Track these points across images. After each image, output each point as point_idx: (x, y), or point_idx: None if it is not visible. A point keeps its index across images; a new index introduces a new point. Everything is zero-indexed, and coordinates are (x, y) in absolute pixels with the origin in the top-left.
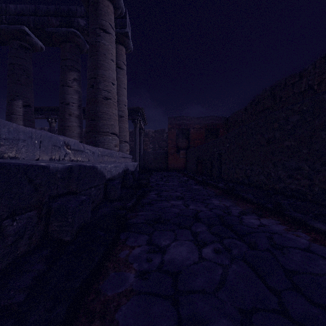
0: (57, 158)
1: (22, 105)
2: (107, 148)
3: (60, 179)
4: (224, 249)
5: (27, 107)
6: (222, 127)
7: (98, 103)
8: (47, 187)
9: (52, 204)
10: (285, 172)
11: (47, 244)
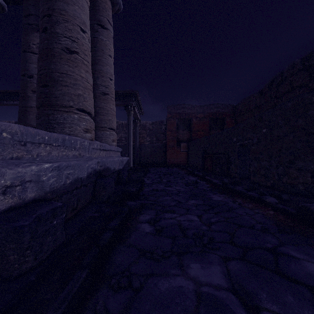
0: None
1: None
2: (70, 134)
3: None
4: None
5: None
6: (229, 116)
7: (53, 57)
8: None
9: None
10: None
11: None
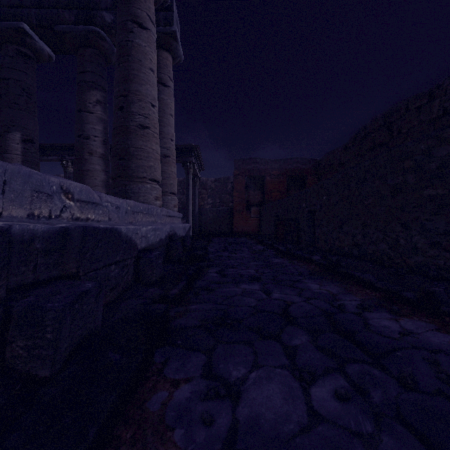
0: (45, 214)
1: (21, 140)
2: (144, 203)
3: (42, 251)
4: (353, 389)
5: (28, 142)
6: (311, 173)
7: (129, 134)
8: (1, 269)
9: (13, 304)
10: (426, 239)
11: (0, 387)
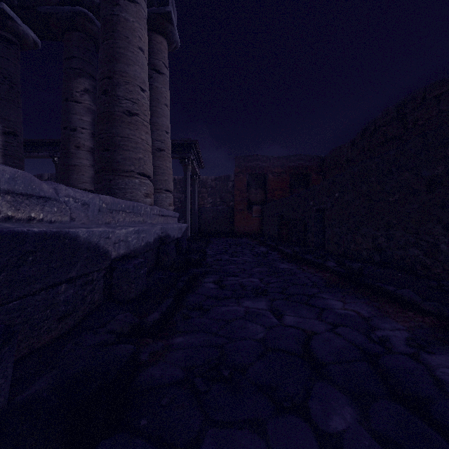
0: None
1: (2, 132)
2: (131, 200)
3: None
4: None
5: (11, 135)
6: (315, 171)
7: (114, 121)
8: None
9: None
10: None
11: None
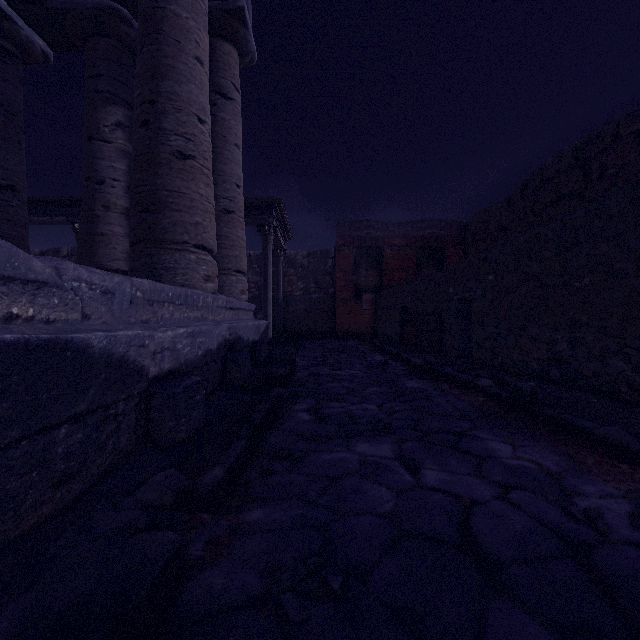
0: None
1: None
2: (184, 285)
3: None
4: None
5: (8, 190)
6: (453, 243)
7: (159, 167)
8: None
9: None
10: None
11: None
